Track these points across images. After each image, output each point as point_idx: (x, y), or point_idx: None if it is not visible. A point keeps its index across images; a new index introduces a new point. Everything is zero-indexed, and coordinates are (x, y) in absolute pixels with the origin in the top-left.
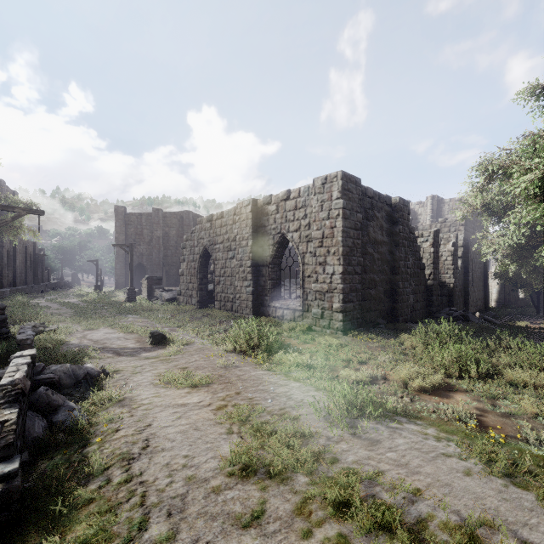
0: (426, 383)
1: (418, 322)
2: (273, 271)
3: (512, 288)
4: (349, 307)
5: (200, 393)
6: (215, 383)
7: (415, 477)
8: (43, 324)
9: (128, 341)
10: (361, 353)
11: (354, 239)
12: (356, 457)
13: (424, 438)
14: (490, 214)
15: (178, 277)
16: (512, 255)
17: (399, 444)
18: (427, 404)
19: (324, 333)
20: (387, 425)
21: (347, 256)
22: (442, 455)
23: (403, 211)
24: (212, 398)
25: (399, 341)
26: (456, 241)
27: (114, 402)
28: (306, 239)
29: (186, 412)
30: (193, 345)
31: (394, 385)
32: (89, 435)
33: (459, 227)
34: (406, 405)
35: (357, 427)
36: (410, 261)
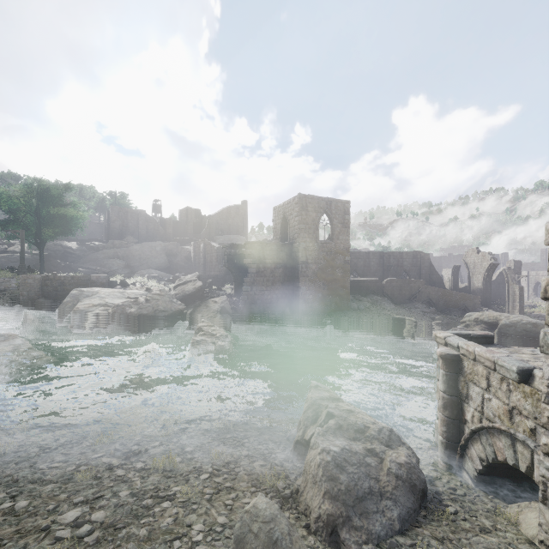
0: None
1: None
2: (534, 290)
3: None
4: None
5: None
6: None
7: None
8: None
9: None
10: None
11: None
12: None
13: None
14: None
15: None
16: None
17: None
18: None
19: None
20: None
21: None
22: None
23: None
24: None
25: None
26: None
27: None
28: None
29: None
30: None
31: None
32: None
33: None
34: None
35: None
36: None
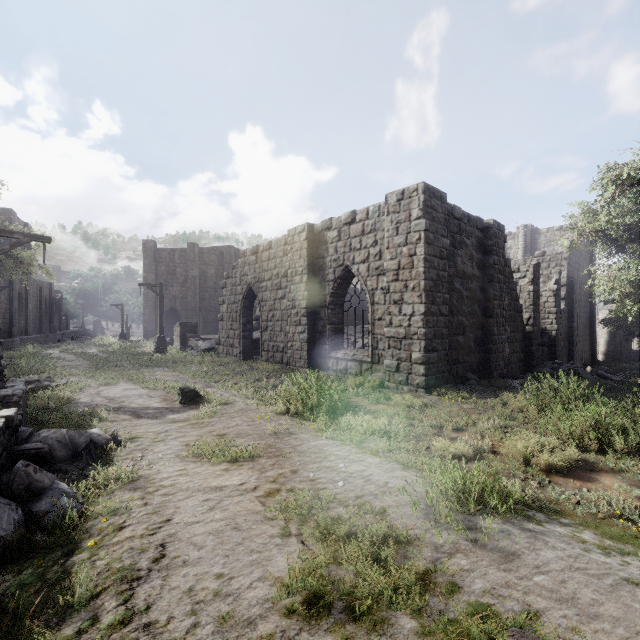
0: (558, 460)
1: (517, 378)
2: (333, 313)
3: (624, 338)
4: (433, 357)
5: (242, 470)
6: (262, 457)
7: (596, 625)
8: (49, 377)
9: (152, 399)
10: (454, 416)
11: (438, 270)
12: (487, 583)
13: (586, 549)
14: (608, 242)
15: (217, 324)
16: (636, 293)
17: (550, 560)
18: (563, 490)
19: (400, 391)
20: (521, 526)
21: (430, 292)
22: (628, 582)
23: (498, 237)
24: (259, 478)
25: (500, 401)
26: (560, 278)
27: (123, 483)
28: (376, 271)
29: (222, 500)
30: (234, 405)
31: (509, 461)
32: (80, 535)
33: (561, 261)
34: (534, 491)
35: (477, 530)
36: (506, 301)
